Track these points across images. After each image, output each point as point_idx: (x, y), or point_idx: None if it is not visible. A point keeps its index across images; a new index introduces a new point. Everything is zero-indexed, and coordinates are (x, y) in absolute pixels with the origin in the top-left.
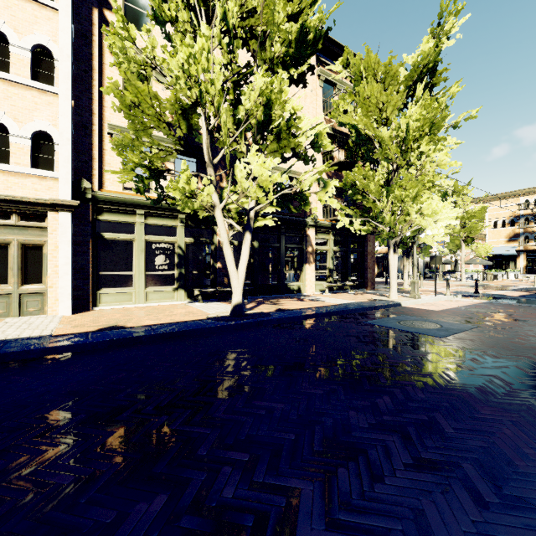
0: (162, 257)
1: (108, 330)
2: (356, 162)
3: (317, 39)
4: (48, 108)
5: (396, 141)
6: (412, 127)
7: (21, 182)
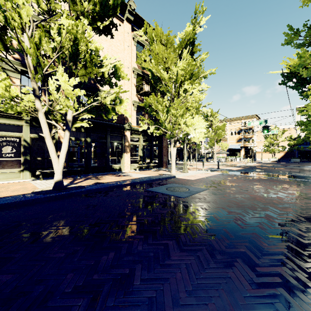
0: (8, 147)
1: None
2: (155, 93)
3: (116, 6)
4: None
5: (172, 81)
6: (179, 73)
7: None
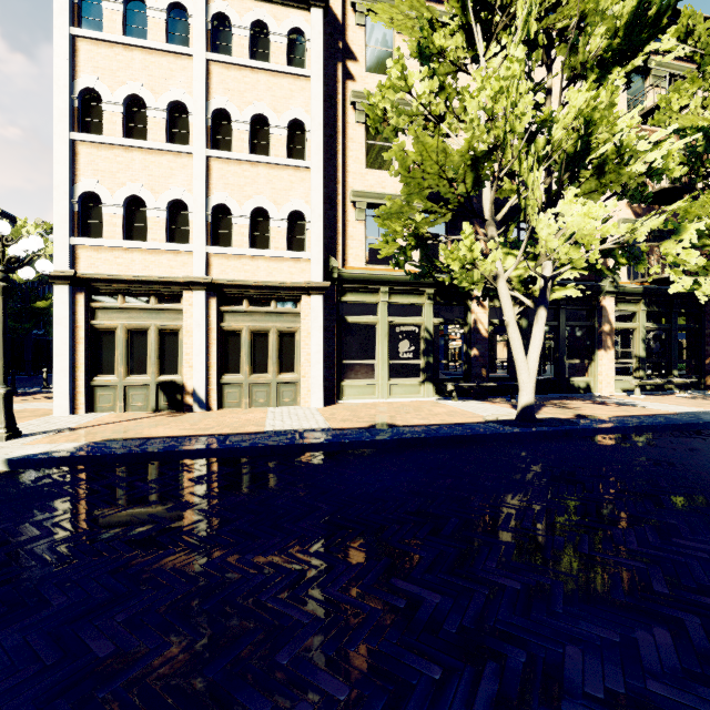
0: (406, 343)
1: (381, 427)
2: (692, 185)
3: (662, 13)
4: (301, 185)
5: None
6: None
7: (279, 267)
